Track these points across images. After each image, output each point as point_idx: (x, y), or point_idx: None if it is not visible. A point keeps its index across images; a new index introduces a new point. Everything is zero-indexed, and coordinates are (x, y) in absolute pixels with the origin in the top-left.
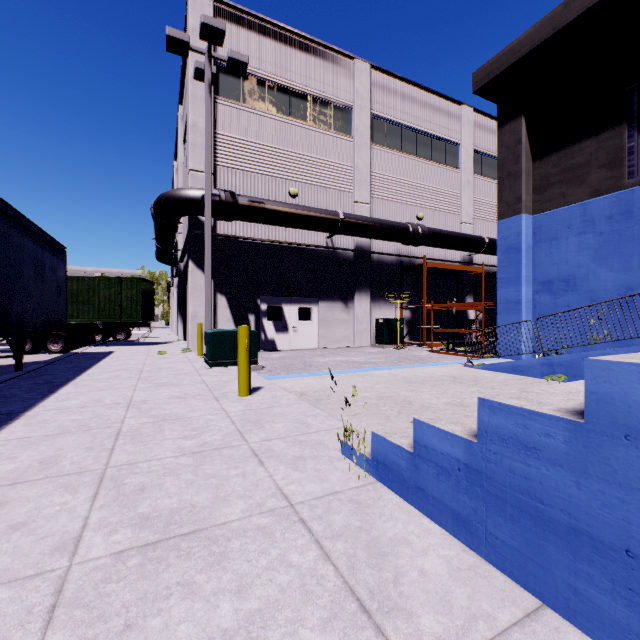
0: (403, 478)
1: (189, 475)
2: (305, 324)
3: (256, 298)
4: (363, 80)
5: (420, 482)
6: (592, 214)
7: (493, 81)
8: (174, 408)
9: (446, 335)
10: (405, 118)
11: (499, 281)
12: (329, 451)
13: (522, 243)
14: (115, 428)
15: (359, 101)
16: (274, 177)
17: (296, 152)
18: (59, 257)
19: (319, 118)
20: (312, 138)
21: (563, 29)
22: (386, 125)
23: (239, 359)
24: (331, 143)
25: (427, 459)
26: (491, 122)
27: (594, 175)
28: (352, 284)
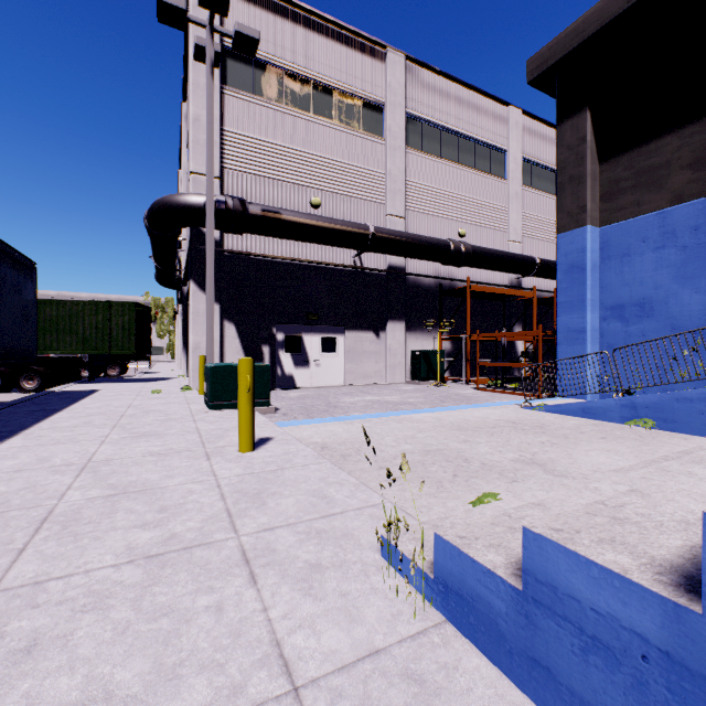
0: (499, 631)
1: (125, 610)
2: (329, 357)
3: (271, 326)
4: (397, 73)
5: (539, 651)
6: (673, 225)
7: (552, 69)
8: (145, 472)
9: (491, 370)
10: (445, 119)
11: (559, 306)
12: (362, 551)
13: (587, 260)
14: (45, 508)
15: (392, 97)
16: (293, 184)
17: (319, 155)
18: (25, 274)
19: (346, 116)
20: (337, 139)
21: (639, 2)
22: (423, 127)
23: (239, 402)
24: (360, 145)
25: (556, 612)
26: (542, 127)
27: (676, 178)
28: (384, 310)
